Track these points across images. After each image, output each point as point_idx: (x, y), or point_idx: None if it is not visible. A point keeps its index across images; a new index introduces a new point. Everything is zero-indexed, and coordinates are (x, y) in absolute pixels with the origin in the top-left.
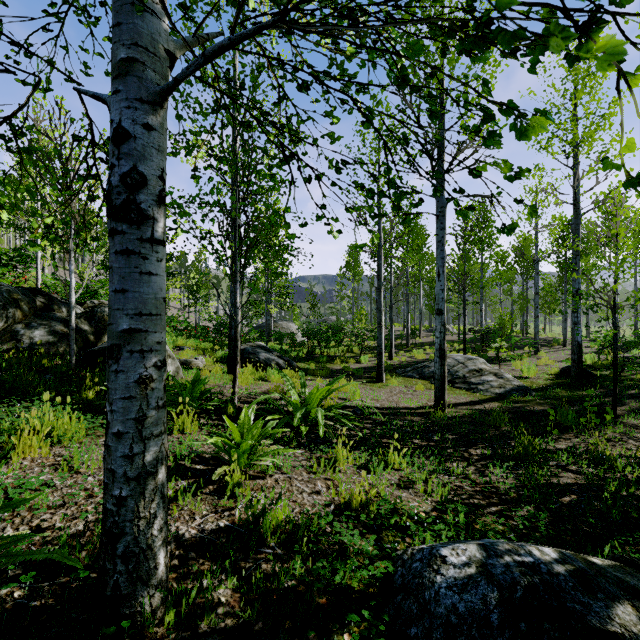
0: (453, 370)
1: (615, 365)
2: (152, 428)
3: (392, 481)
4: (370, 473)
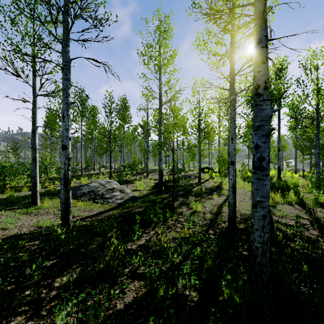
0: (96, 190)
1: (173, 181)
2: None
3: None
4: None
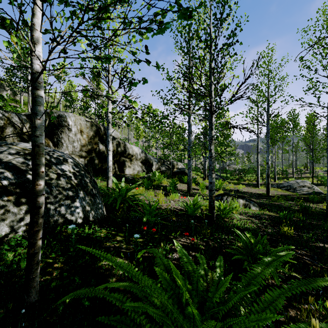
0: (292, 185)
1: None
2: (191, 176)
3: None
4: None
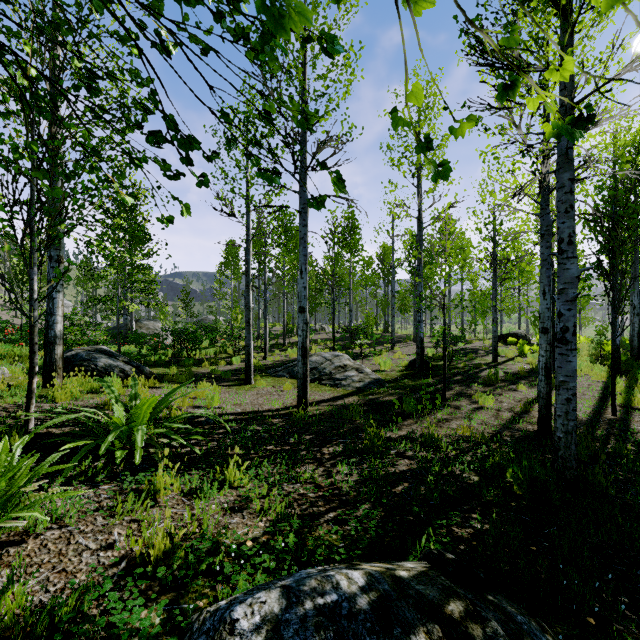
0: (321, 367)
1: (445, 356)
2: None
3: (225, 504)
4: (200, 499)
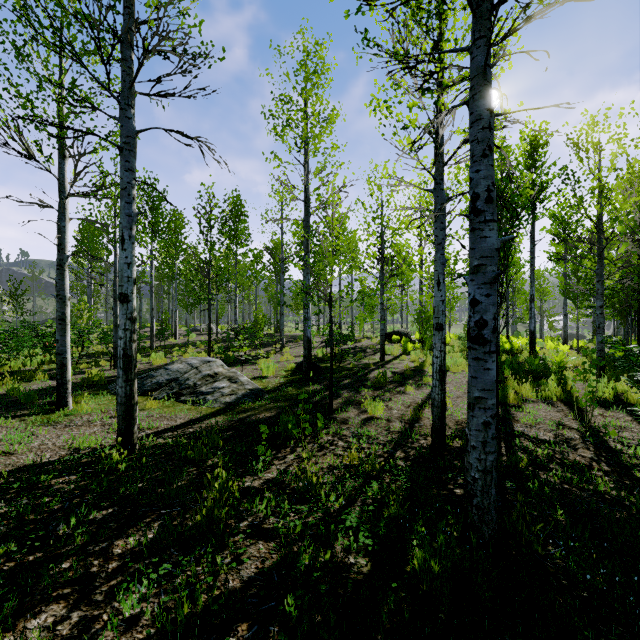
0: (183, 378)
1: (331, 360)
2: None
3: None
4: None
